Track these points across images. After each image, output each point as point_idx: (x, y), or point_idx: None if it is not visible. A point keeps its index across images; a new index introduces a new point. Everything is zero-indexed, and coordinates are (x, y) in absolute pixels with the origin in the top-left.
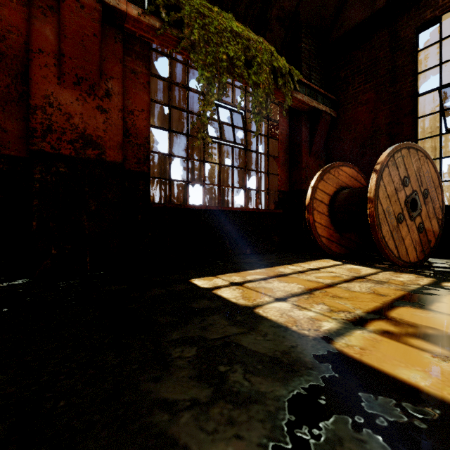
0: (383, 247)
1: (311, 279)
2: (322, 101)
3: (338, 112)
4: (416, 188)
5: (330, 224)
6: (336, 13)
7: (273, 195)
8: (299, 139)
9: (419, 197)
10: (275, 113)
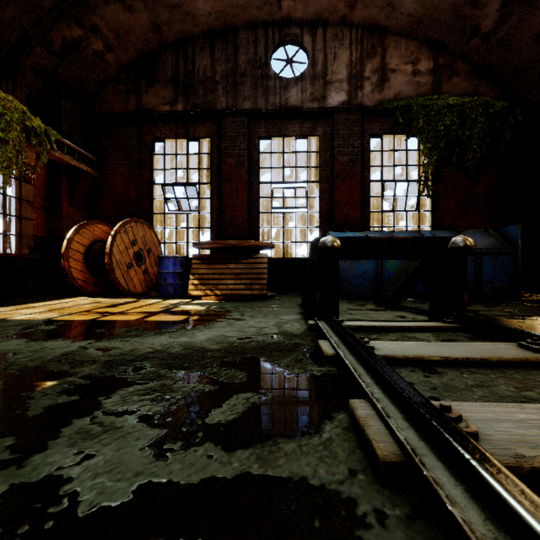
0: (117, 284)
1: (57, 306)
2: (84, 161)
3: (101, 174)
4: (142, 247)
5: (86, 269)
6: (99, 89)
7: (27, 239)
8: (60, 190)
9: (144, 253)
10: (30, 157)
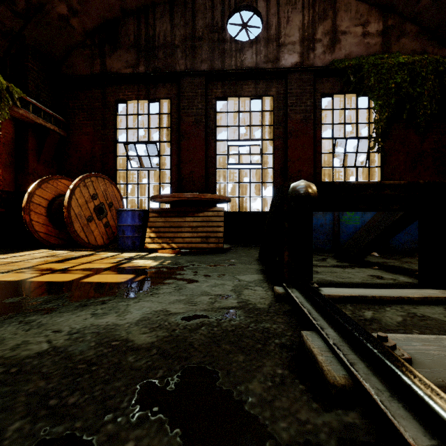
0: (76, 237)
1: (6, 261)
2: (51, 120)
3: (68, 133)
4: (103, 201)
5: (49, 222)
6: (66, 53)
7: None
8: (26, 147)
9: (106, 207)
10: None
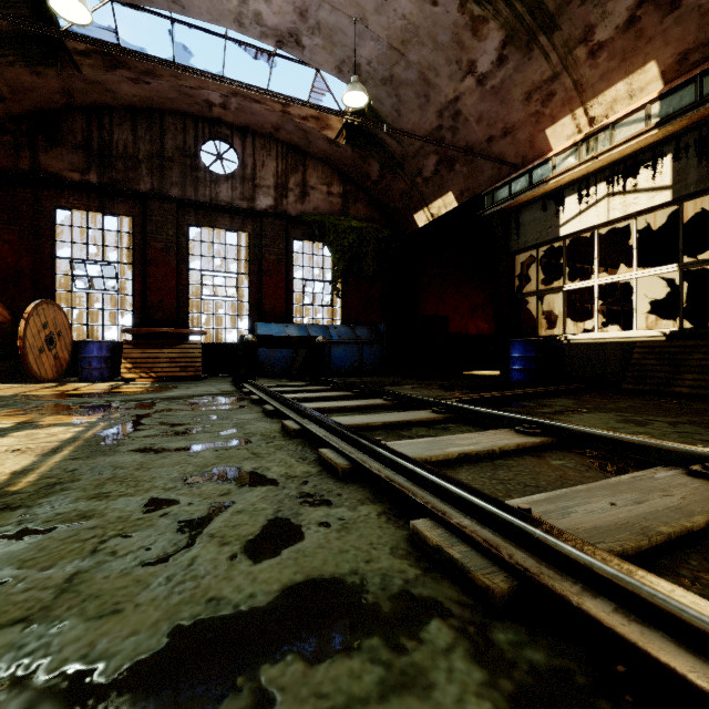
0: (30, 369)
1: None
2: None
3: None
4: (53, 330)
5: None
6: None
7: None
8: None
9: (55, 336)
10: None
